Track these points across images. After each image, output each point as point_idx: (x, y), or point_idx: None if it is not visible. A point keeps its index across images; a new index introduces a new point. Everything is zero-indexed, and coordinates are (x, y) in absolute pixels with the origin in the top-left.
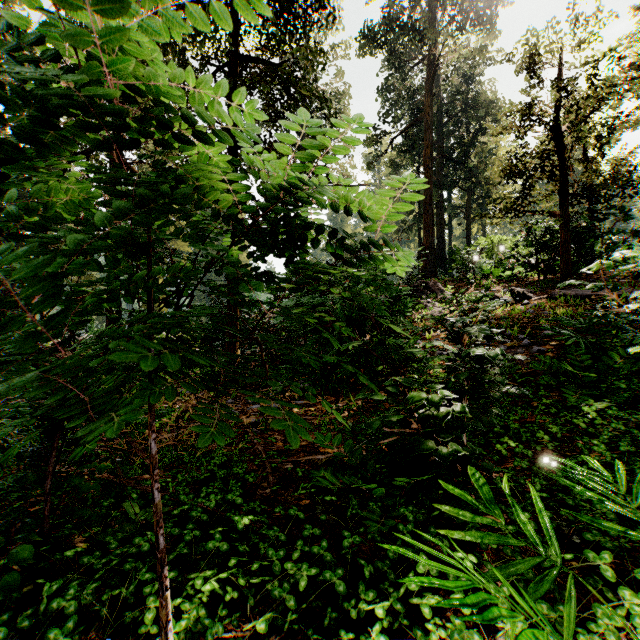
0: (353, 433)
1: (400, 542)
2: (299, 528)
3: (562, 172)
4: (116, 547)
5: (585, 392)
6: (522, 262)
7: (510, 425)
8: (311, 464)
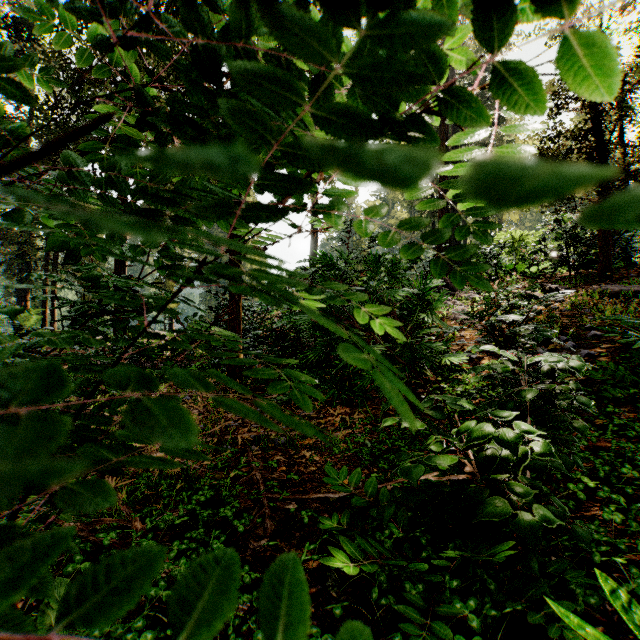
0: (372, 455)
1: None
2: None
3: (600, 155)
4: None
5: None
6: (550, 257)
7: (578, 453)
8: (320, 500)
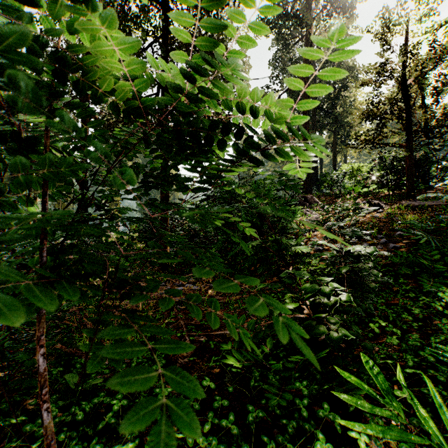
0: None
1: (297, 415)
2: (211, 395)
3: (407, 114)
4: (56, 414)
5: (437, 280)
6: (376, 181)
7: (379, 307)
8: (221, 336)
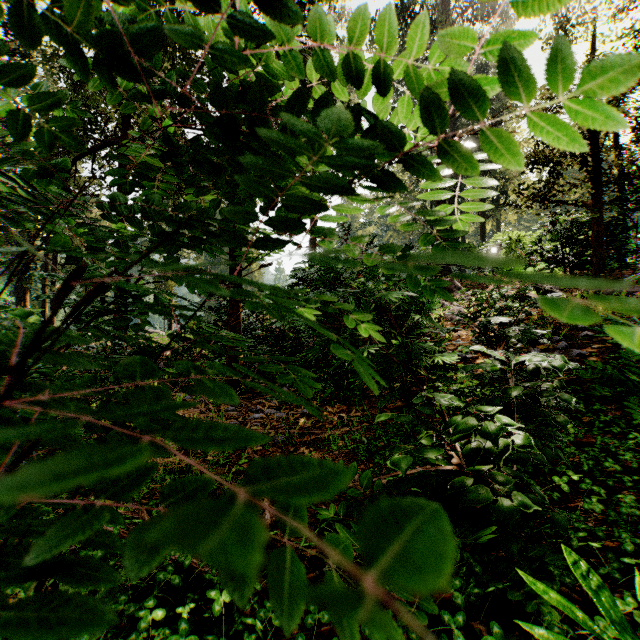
0: (368, 451)
1: None
2: None
3: (594, 158)
4: None
5: None
6: (546, 258)
7: (565, 449)
8: None
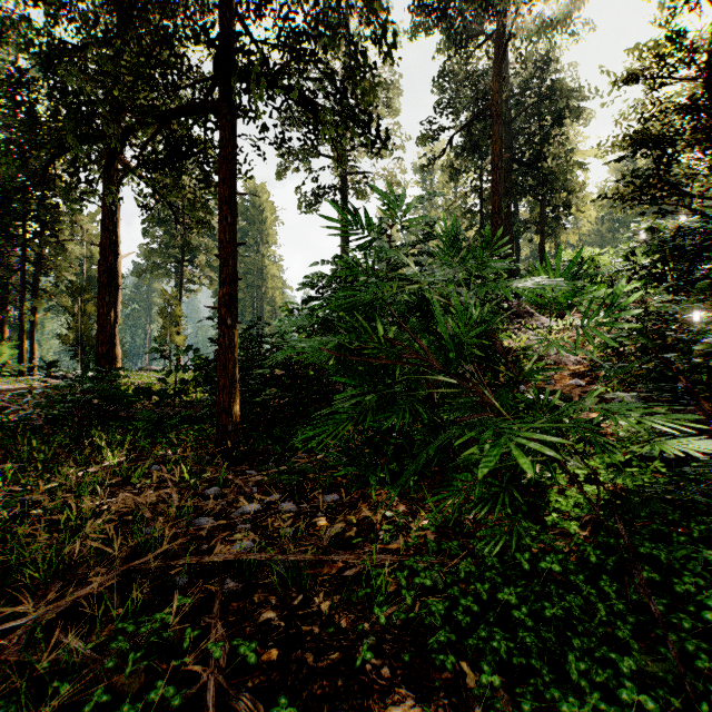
0: (448, 612)
1: None
2: None
3: None
4: None
5: None
6: (640, 275)
7: None
8: None
